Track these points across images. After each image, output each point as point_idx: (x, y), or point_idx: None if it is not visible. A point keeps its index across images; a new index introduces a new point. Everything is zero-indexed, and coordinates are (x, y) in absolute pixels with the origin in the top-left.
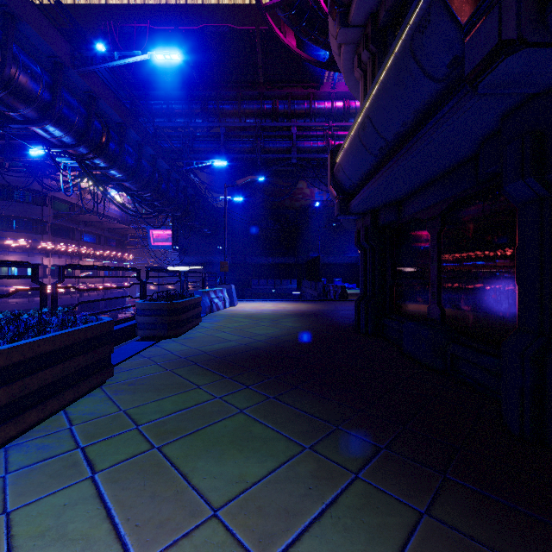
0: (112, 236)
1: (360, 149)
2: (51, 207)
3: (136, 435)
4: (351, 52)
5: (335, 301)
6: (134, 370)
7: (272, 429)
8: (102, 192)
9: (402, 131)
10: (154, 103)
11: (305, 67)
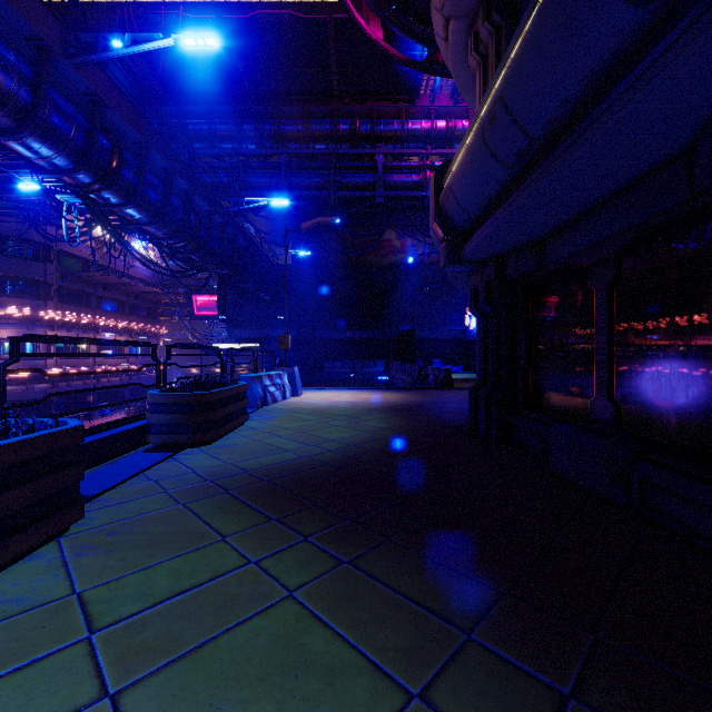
0: (140, 304)
1: (483, 158)
2: (57, 264)
3: (80, 659)
4: (463, 31)
5: (437, 389)
6: (126, 504)
7: (346, 640)
8: (116, 240)
9: (559, 116)
10: (192, 123)
11: (395, 73)
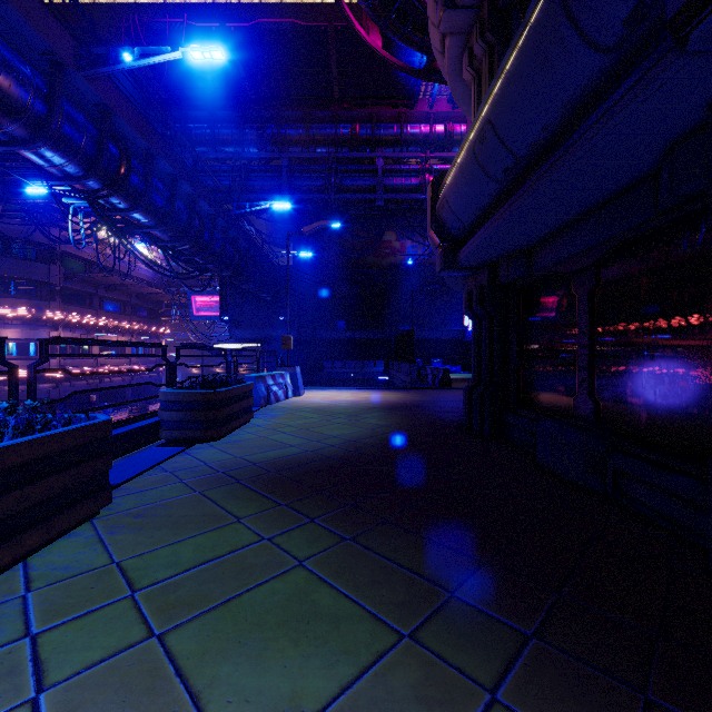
0: (142, 304)
1: (475, 173)
2: (61, 265)
3: (128, 611)
4: (459, 46)
5: (435, 389)
6: (148, 492)
7: (349, 597)
8: (122, 243)
9: (541, 140)
10: (195, 127)
11: (395, 79)
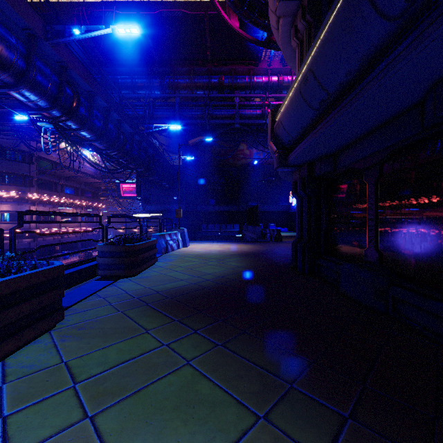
0: (88, 189)
1: (300, 104)
2: (37, 165)
3: (70, 398)
4: (288, 24)
5: (272, 242)
6: (88, 311)
7: (221, 388)
8: (74, 151)
9: (345, 81)
10: (121, 78)
11: (246, 47)
